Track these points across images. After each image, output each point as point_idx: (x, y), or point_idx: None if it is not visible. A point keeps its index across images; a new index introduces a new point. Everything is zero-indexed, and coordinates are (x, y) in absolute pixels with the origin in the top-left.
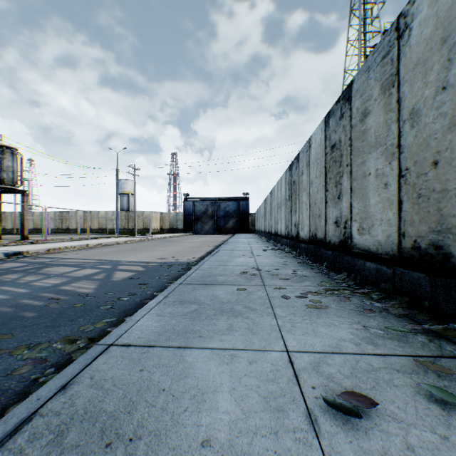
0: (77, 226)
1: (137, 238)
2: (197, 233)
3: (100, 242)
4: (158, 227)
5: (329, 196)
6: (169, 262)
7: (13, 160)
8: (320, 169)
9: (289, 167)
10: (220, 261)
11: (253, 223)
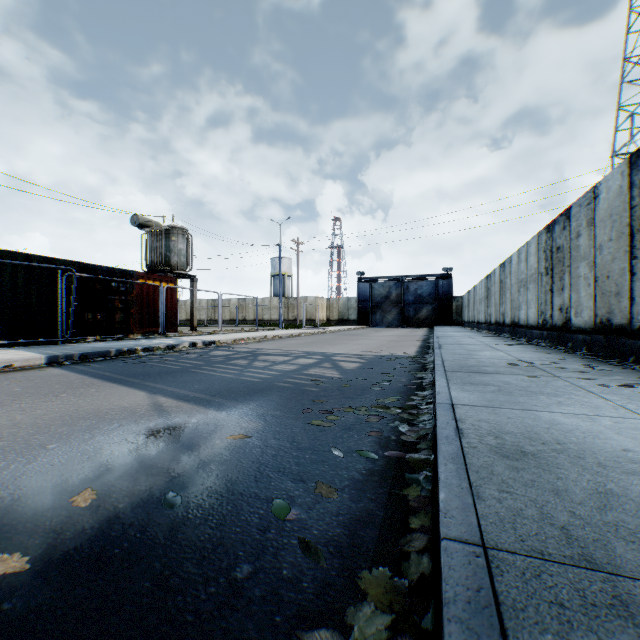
0: (230, 316)
1: (309, 330)
2: (375, 325)
3: (275, 334)
4: (324, 318)
5: (638, 265)
6: (385, 355)
7: (183, 243)
8: (619, 229)
9: (546, 227)
10: (460, 354)
11: (459, 311)
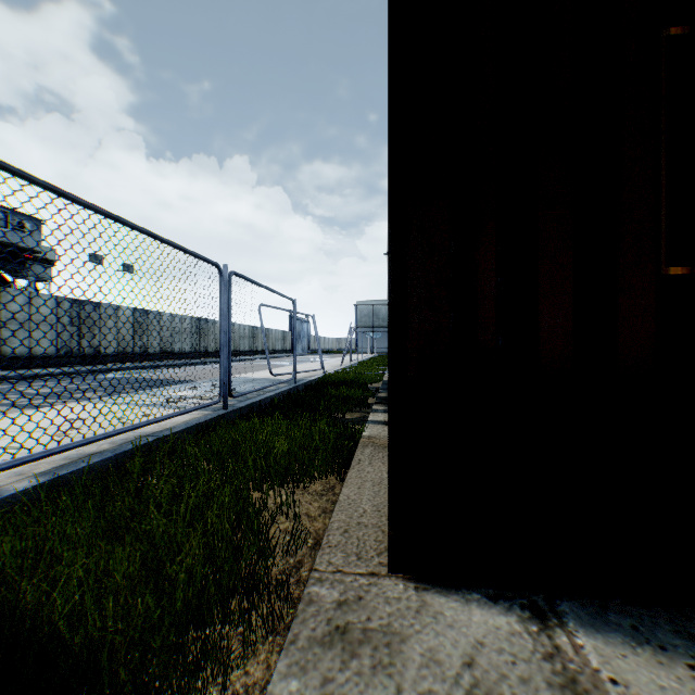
0: None
1: None
2: None
3: None
4: None
5: None
6: None
7: None
8: None
9: None
10: None
11: None
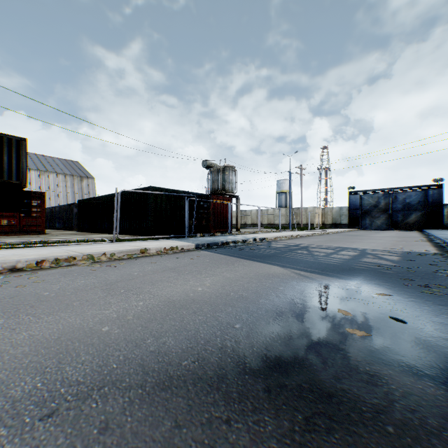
0: (251, 221)
1: (317, 231)
2: (364, 228)
3: (297, 234)
4: (320, 222)
5: None
6: (410, 252)
7: (232, 175)
8: None
9: None
10: None
11: None
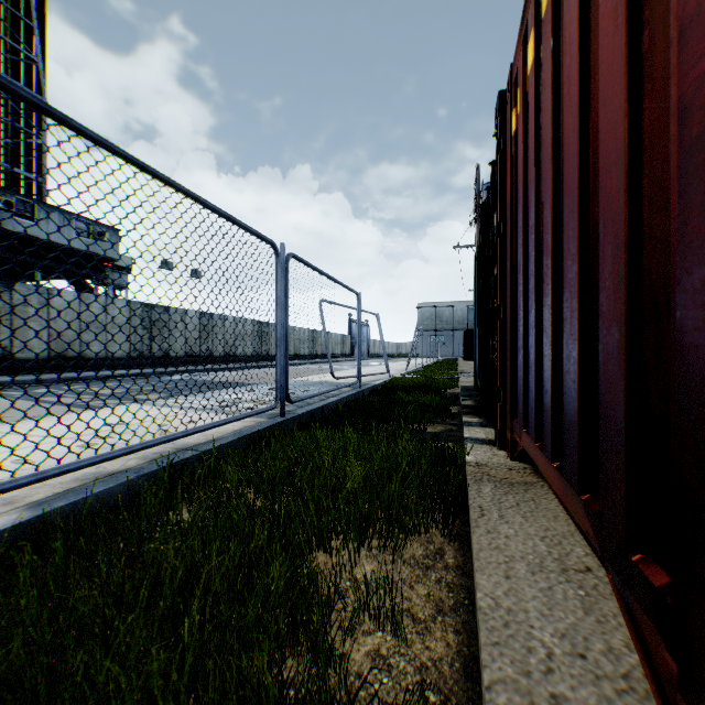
0: None
1: None
2: None
3: None
4: None
5: None
6: None
7: None
8: None
9: None
10: None
11: None
